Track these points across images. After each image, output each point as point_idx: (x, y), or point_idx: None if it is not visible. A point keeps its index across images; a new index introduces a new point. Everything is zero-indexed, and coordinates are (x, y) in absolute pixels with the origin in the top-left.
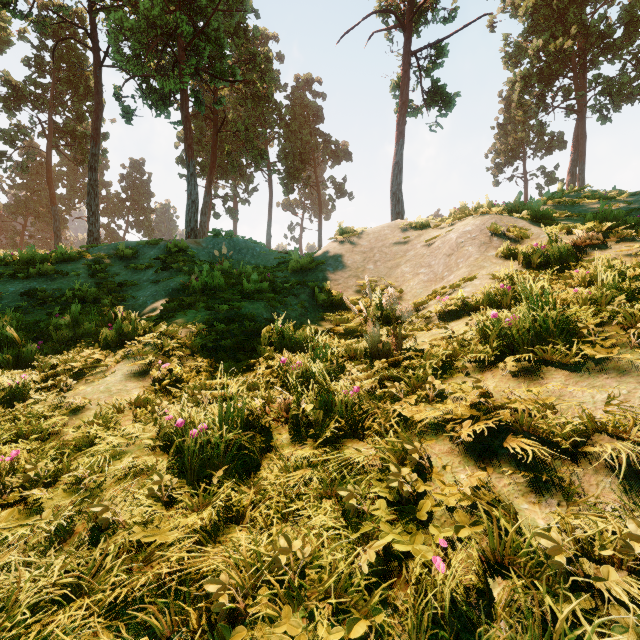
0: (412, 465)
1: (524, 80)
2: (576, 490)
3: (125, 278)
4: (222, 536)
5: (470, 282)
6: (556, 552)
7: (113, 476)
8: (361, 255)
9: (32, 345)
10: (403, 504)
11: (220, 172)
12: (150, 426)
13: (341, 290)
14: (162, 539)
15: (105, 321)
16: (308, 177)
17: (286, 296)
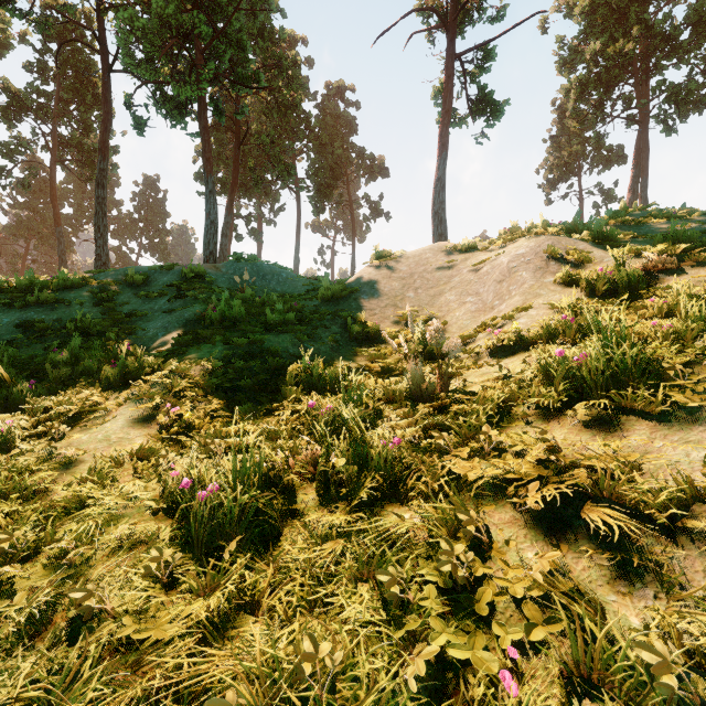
0: (467, 540)
1: (580, 87)
2: (678, 579)
3: (134, 307)
4: (232, 630)
5: (525, 312)
6: (664, 671)
7: (105, 547)
8: (400, 281)
9: (23, 385)
10: (457, 591)
11: (243, 189)
12: (153, 483)
13: (377, 321)
14: (157, 635)
15: (109, 356)
16: (340, 195)
17: (315, 328)
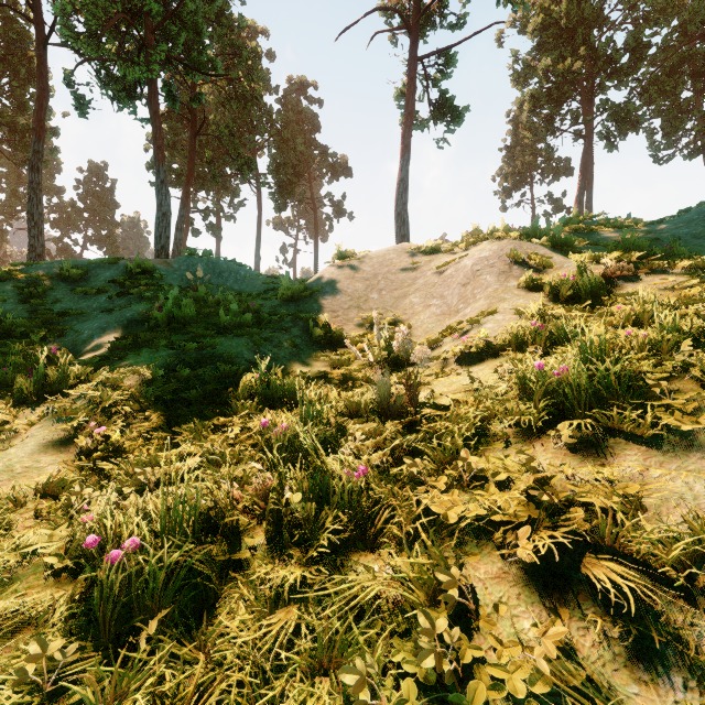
0: (451, 609)
1: (533, 100)
2: None
3: (69, 305)
4: None
5: (491, 317)
6: None
7: None
8: (363, 282)
9: None
10: (442, 684)
11: (200, 182)
12: (61, 530)
13: (340, 323)
14: None
15: (31, 362)
16: (303, 193)
17: (273, 330)
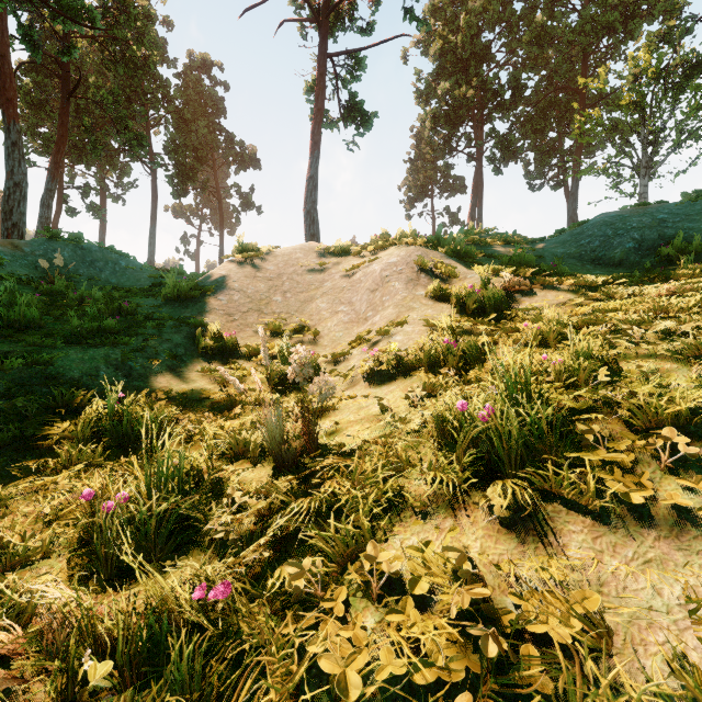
0: None
1: (434, 119)
2: None
3: None
4: None
5: (401, 328)
6: None
7: None
8: (266, 282)
9: None
10: None
11: (76, 153)
12: None
13: (237, 329)
14: None
15: None
16: (206, 180)
17: (148, 338)
